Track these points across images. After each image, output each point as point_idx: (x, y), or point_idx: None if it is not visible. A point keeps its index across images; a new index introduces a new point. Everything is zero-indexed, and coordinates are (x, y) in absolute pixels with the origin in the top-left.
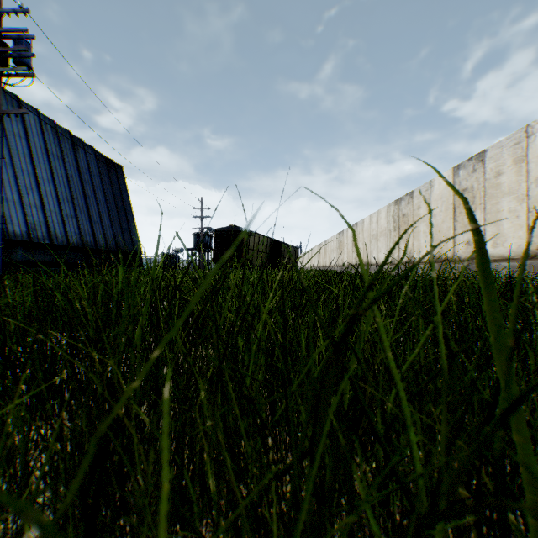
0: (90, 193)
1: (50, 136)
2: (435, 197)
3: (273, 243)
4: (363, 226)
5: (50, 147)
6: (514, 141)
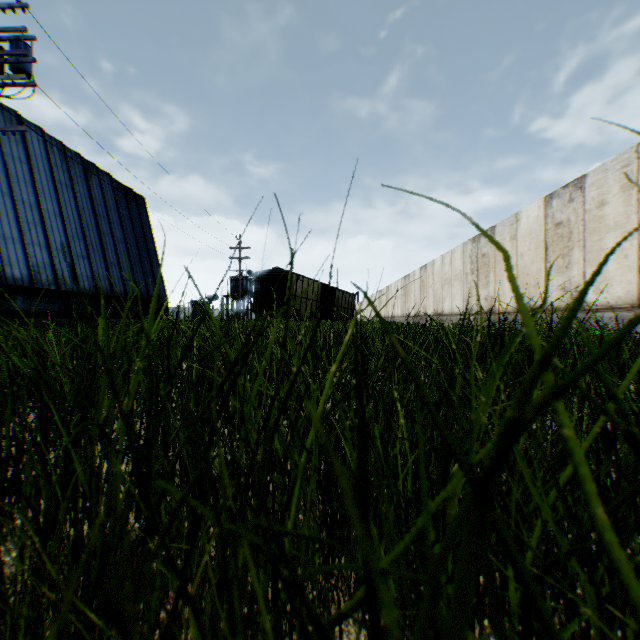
0: (105, 229)
1: (58, 160)
2: (522, 233)
3: (325, 289)
4: (434, 269)
5: (57, 174)
6: (622, 163)
